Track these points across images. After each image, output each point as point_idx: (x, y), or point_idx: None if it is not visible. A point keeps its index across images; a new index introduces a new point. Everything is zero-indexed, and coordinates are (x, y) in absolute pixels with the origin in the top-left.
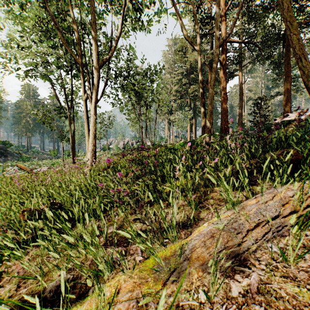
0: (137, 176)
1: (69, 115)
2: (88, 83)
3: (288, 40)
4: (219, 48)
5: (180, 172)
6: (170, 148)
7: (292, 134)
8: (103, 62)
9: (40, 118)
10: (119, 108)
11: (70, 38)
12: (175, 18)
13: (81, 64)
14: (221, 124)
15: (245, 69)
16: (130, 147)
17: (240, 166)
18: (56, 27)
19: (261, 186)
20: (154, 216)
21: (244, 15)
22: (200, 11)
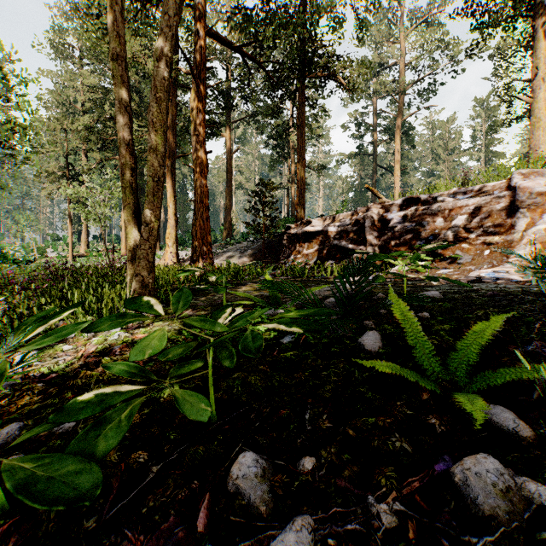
0: None
1: None
2: None
3: (302, 96)
4: None
5: None
6: None
7: None
8: None
9: None
10: None
11: None
12: None
13: None
14: (193, 224)
15: (234, 135)
16: None
17: None
18: None
19: None
20: None
21: None
22: None
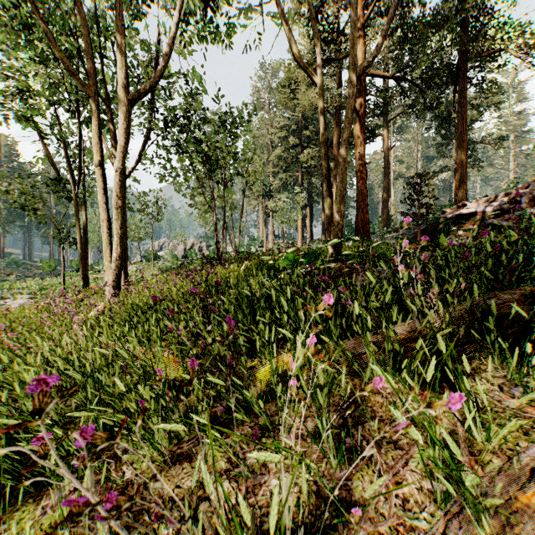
0: (200, 329)
1: (76, 194)
2: (112, 134)
3: (463, 81)
4: (356, 81)
5: (299, 366)
6: (269, 268)
7: (510, 247)
8: (138, 93)
9: (15, 200)
10: (173, 185)
11: (73, 43)
12: (277, 24)
13: (92, 95)
14: (356, 217)
15: (392, 127)
16: (196, 255)
17: (447, 343)
18: (37, 17)
19: (485, 380)
20: (225, 508)
21: (395, 31)
22: (321, 18)
